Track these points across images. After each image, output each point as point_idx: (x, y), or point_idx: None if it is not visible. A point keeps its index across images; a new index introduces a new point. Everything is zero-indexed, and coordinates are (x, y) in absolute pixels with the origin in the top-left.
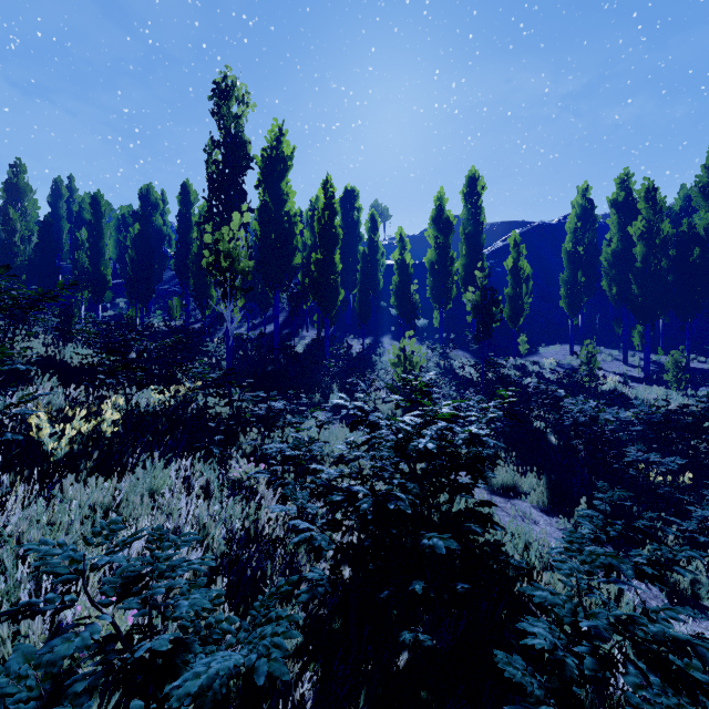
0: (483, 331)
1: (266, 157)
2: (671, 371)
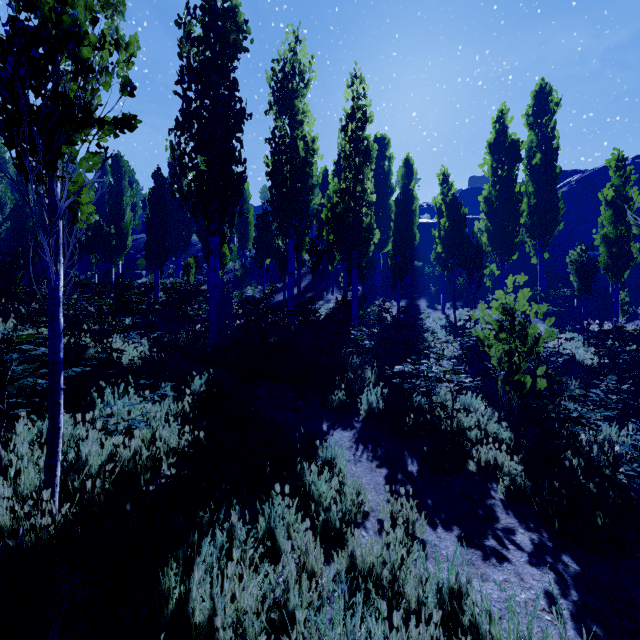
0: None
1: (277, 71)
2: None
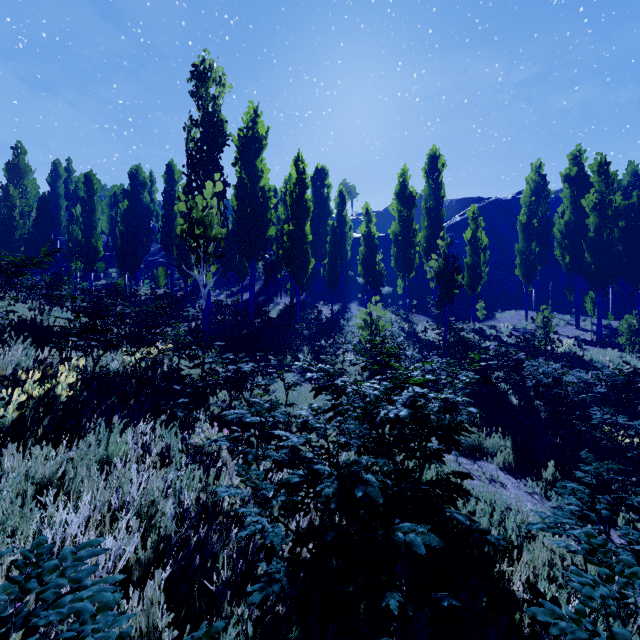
0: (445, 297)
1: (242, 137)
2: (625, 335)
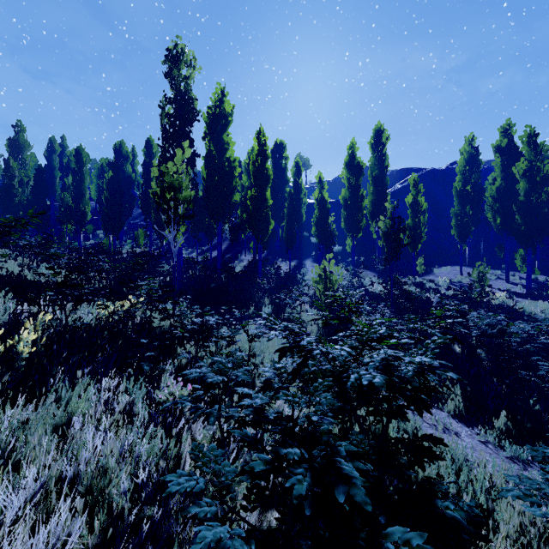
0: (392, 254)
1: (211, 114)
2: None
